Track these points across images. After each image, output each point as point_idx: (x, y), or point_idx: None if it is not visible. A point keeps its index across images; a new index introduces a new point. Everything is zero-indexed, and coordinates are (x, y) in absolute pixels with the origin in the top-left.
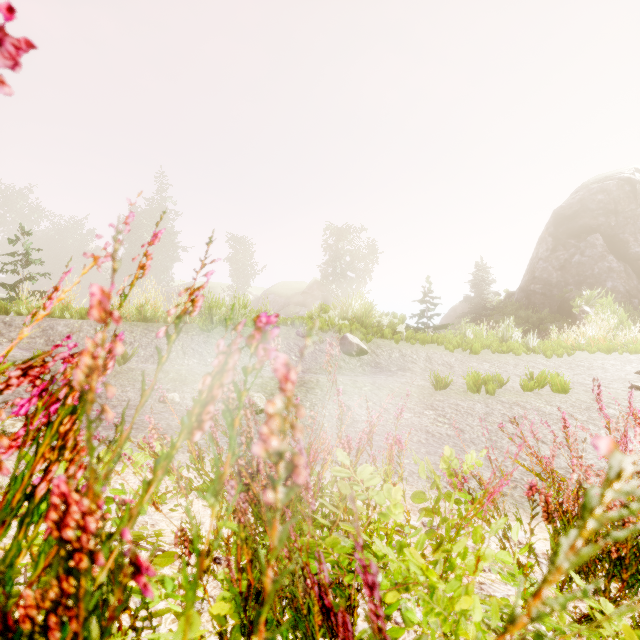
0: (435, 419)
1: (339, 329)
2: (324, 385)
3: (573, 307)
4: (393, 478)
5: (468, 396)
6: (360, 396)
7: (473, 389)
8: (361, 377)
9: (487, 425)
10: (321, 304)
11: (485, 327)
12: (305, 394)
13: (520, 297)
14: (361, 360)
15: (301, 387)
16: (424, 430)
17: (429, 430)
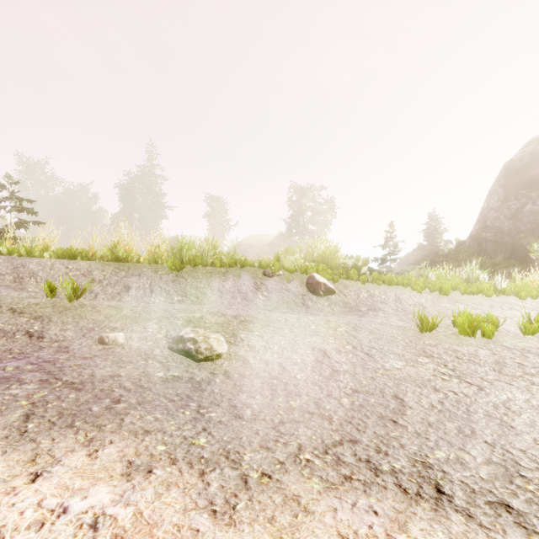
0: (435, 370)
1: (305, 270)
2: (293, 325)
3: (529, 252)
4: (447, 514)
5: (462, 340)
6: (336, 338)
7: (467, 332)
8: (332, 317)
9: (509, 380)
10: (287, 248)
11: (444, 271)
12: (272, 335)
13: (471, 245)
14: (329, 300)
15: (267, 327)
16: (429, 386)
17: (436, 386)
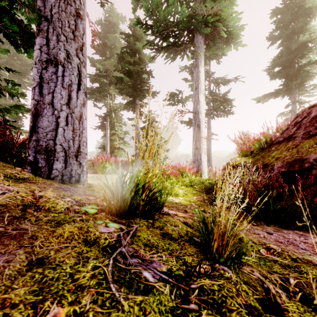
0: None
1: None
2: None
3: None
4: None
5: None
6: None
7: None
8: None
9: None
10: None
11: None
12: None
13: None
14: None
15: None
16: None
17: None
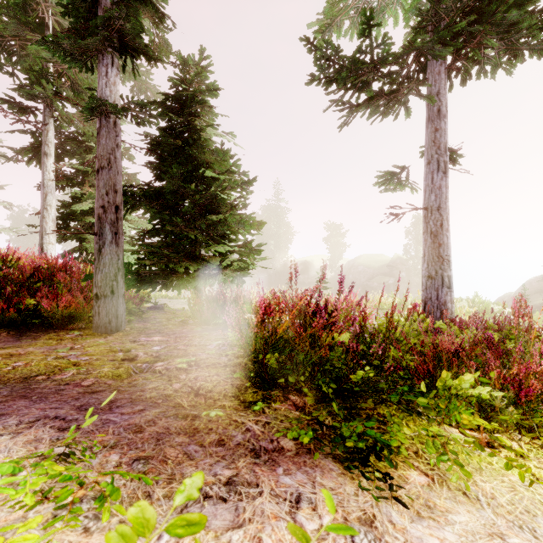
0: None
1: None
2: None
3: None
4: None
5: None
6: None
7: None
8: None
9: None
10: None
11: None
12: None
13: None
14: None
15: None
16: None
17: None
